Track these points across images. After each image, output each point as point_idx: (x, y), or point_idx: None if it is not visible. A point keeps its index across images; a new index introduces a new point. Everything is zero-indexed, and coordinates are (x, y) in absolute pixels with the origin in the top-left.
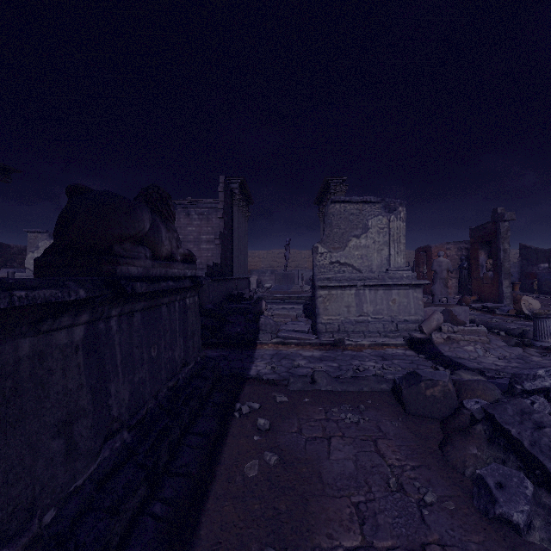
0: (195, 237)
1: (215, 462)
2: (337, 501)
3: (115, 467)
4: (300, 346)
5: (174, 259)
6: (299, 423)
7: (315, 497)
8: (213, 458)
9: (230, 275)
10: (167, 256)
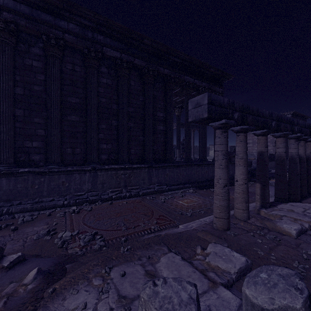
0: (271, 139)
1: None
2: (254, 187)
3: (230, 178)
4: None
5: None
6: None
7: (252, 187)
8: None
9: None
10: None
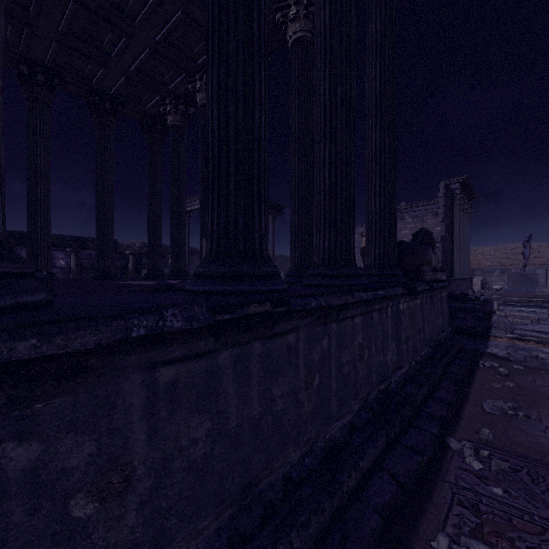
0: (408, 239)
1: (471, 378)
2: None
3: (428, 358)
4: (541, 344)
5: (437, 270)
6: (533, 378)
7: (542, 401)
8: (470, 377)
9: (450, 276)
10: (433, 269)
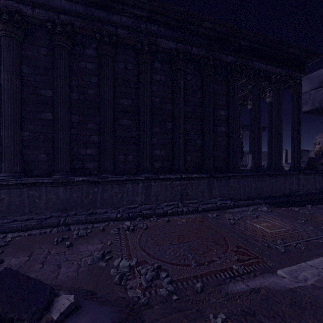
0: None
1: None
2: None
3: (317, 193)
4: None
5: None
6: None
7: None
8: None
9: None
10: None
